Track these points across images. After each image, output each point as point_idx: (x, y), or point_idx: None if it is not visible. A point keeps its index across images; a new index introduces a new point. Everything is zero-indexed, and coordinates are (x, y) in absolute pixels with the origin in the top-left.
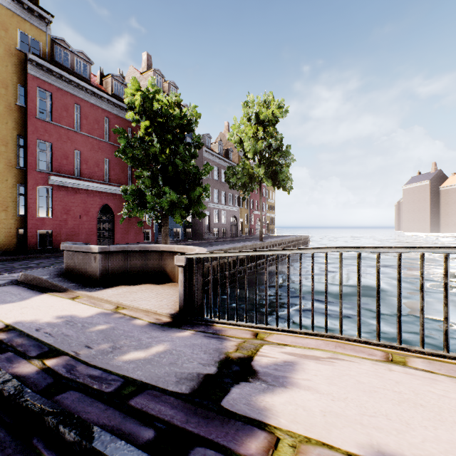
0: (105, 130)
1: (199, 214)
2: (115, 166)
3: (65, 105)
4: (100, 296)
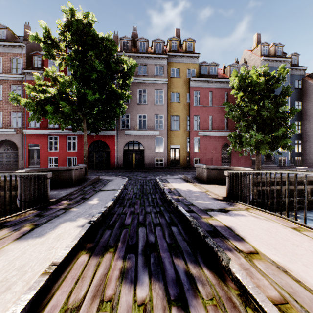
0: (225, 99)
1: (287, 147)
2: (231, 119)
3: (205, 94)
4: (203, 186)
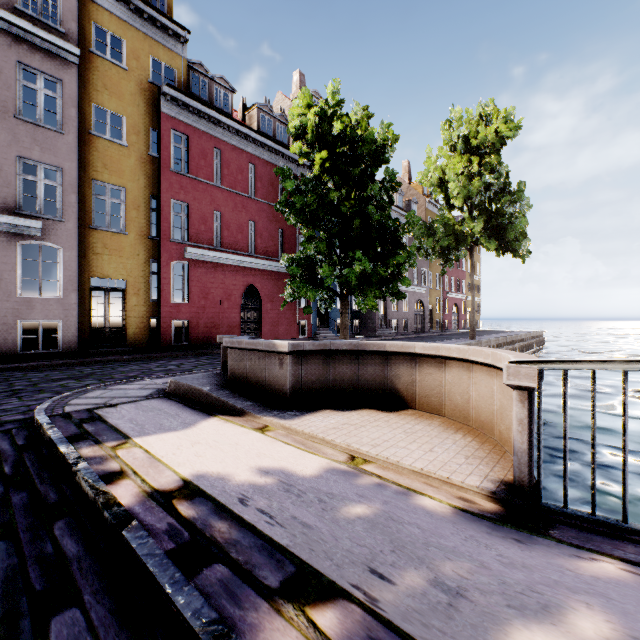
0: (250, 181)
1: (394, 295)
2: (262, 231)
3: (203, 150)
4: (307, 429)
